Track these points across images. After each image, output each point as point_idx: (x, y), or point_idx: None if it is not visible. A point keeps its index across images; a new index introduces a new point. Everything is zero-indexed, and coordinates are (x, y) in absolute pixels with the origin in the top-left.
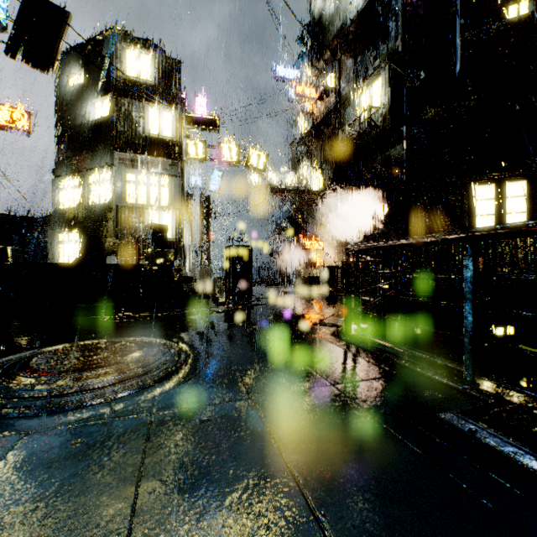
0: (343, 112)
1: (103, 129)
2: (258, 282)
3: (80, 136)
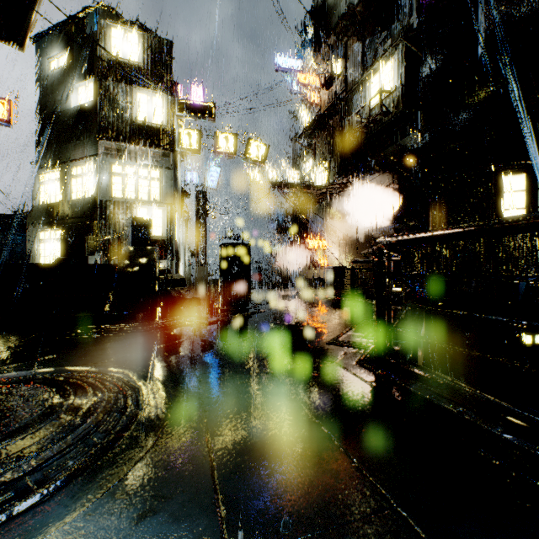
0: (350, 100)
1: (86, 116)
2: (258, 284)
3: (62, 124)
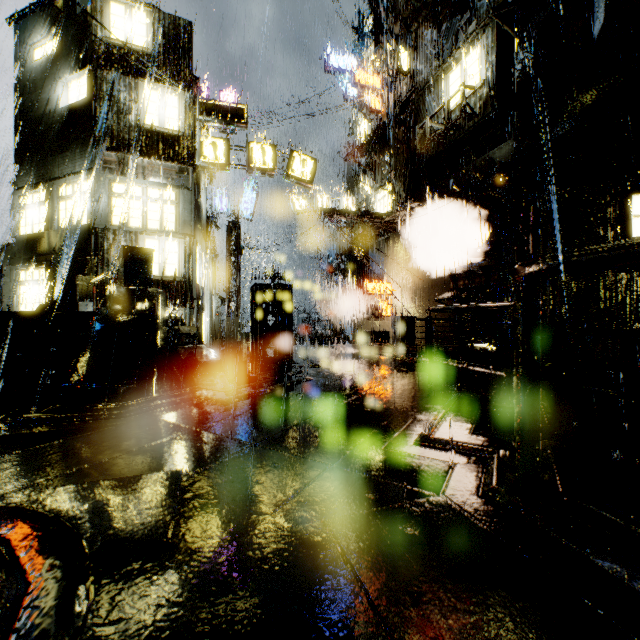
0: (421, 103)
1: (78, 118)
2: (304, 338)
3: (48, 130)
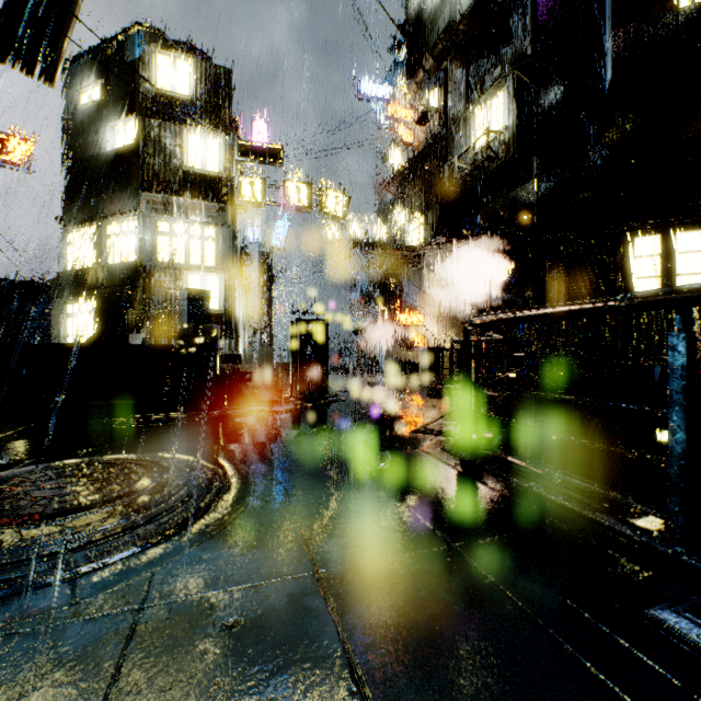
0: (451, 140)
1: (126, 162)
2: (337, 368)
3: (96, 171)
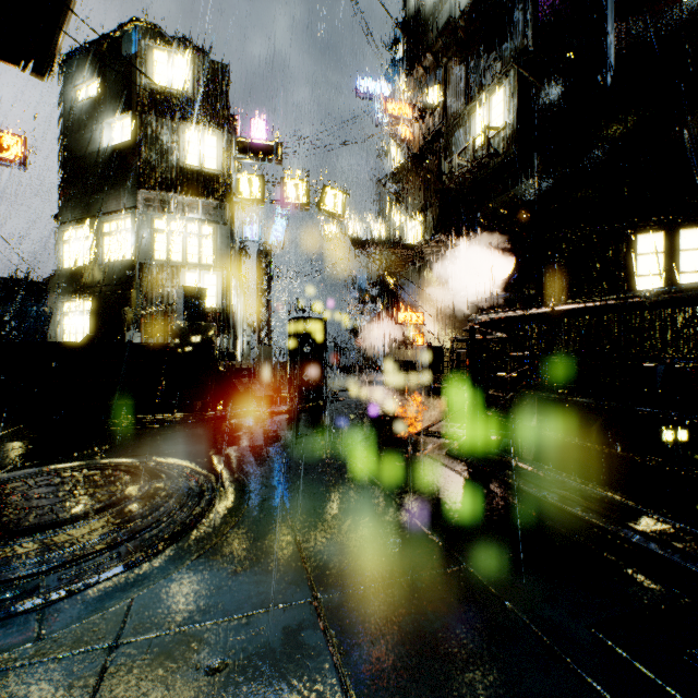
0: (450, 137)
1: (123, 159)
2: (336, 367)
3: (92, 168)
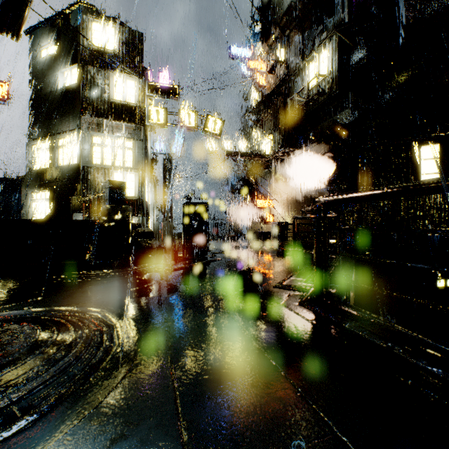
0: (292, 83)
1: (71, 96)
2: (215, 236)
3: (51, 102)
